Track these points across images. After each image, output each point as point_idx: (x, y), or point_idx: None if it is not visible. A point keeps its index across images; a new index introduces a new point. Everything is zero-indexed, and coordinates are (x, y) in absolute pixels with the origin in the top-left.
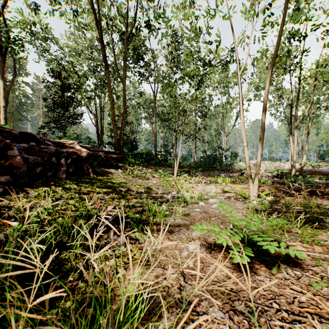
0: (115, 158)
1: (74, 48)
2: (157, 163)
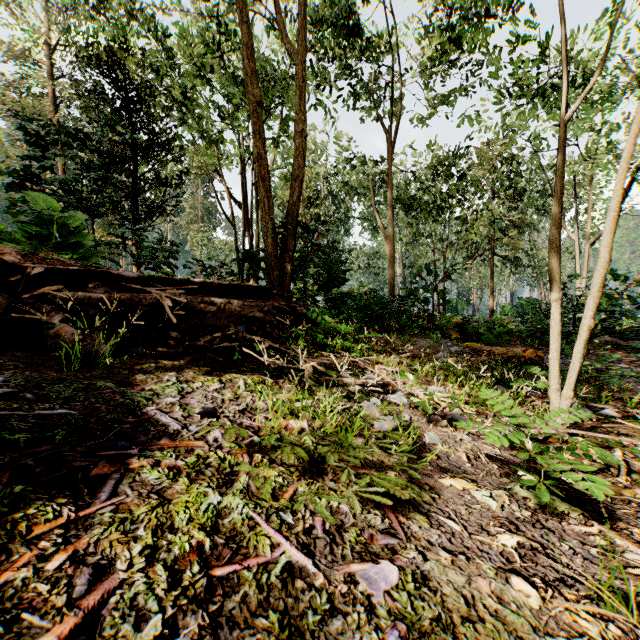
0: (245, 314)
1: (197, 52)
2: (403, 326)
